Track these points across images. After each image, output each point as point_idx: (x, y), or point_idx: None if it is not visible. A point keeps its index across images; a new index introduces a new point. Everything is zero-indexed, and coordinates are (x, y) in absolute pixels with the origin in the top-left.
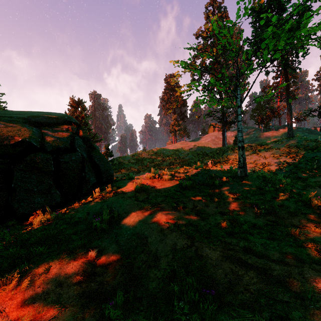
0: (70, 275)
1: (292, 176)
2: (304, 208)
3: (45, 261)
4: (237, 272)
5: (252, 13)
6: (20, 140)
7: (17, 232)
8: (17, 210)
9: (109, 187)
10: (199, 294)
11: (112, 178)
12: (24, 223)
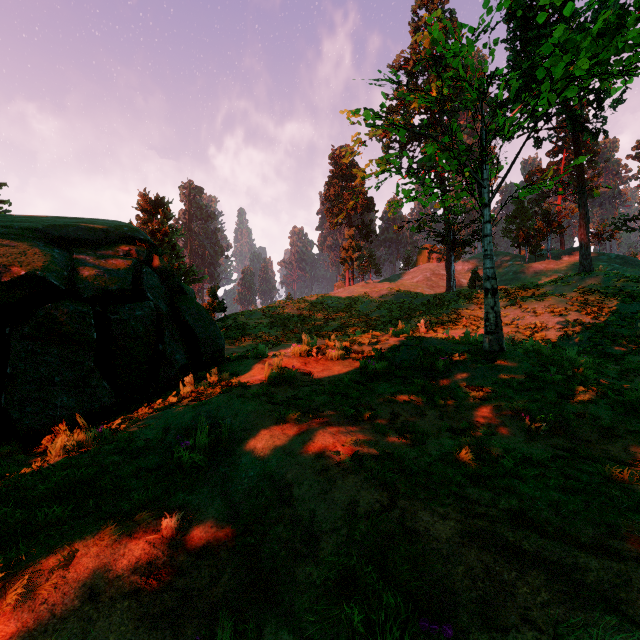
0: (119, 572)
1: (592, 351)
2: (631, 420)
3: (66, 539)
4: (501, 573)
5: (516, 2)
6: (24, 273)
7: (16, 470)
8: (19, 422)
9: (214, 375)
10: (413, 632)
11: (220, 356)
12: (33, 451)
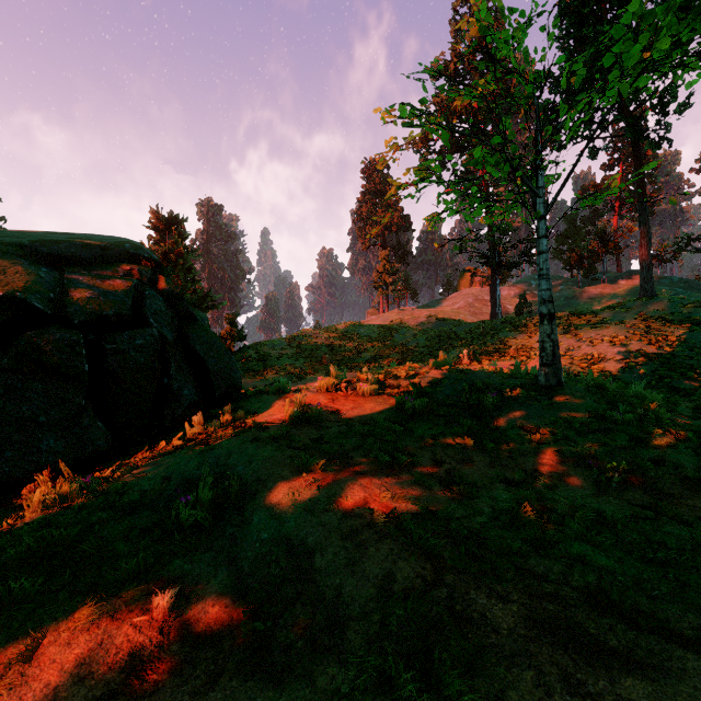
0: (92, 667)
1: (657, 385)
2: None
3: (32, 621)
4: (584, 682)
5: None
6: (0, 295)
7: None
8: None
9: (227, 413)
10: None
11: (236, 391)
12: (13, 503)
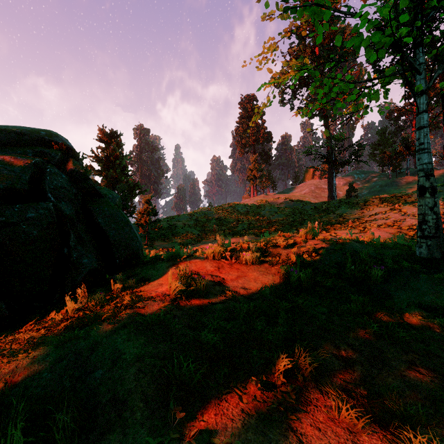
0: None
1: None
2: None
3: None
4: None
5: None
6: None
7: None
8: None
9: (119, 282)
10: None
11: (136, 257)
12: None
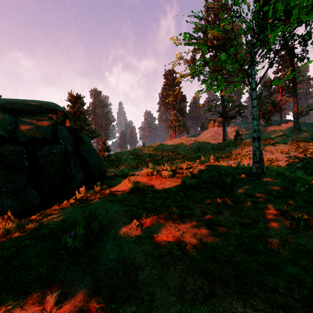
0: None
1: (304, 172)
2: None
3: None
4: None
5: None
6: None
7: None
8: None
9: (98, 186)
10: None
11: (103, 175)
12: None
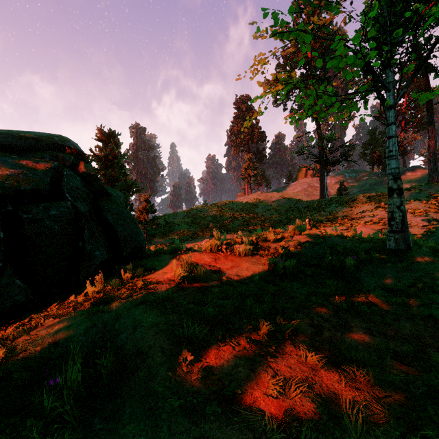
0: None
1: None
2: None
3: None
4: None
5: None
6: None
7: None
8: None
9: (129, 271)
10: None
11: (140, 251)
12: None
